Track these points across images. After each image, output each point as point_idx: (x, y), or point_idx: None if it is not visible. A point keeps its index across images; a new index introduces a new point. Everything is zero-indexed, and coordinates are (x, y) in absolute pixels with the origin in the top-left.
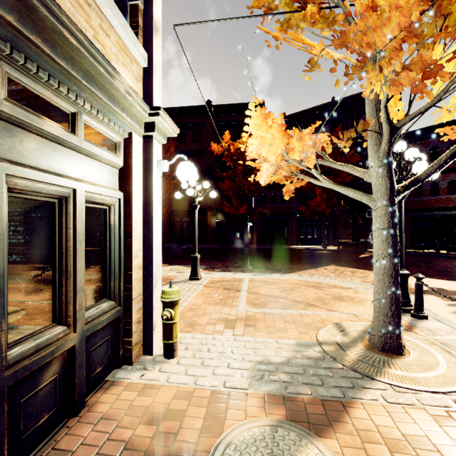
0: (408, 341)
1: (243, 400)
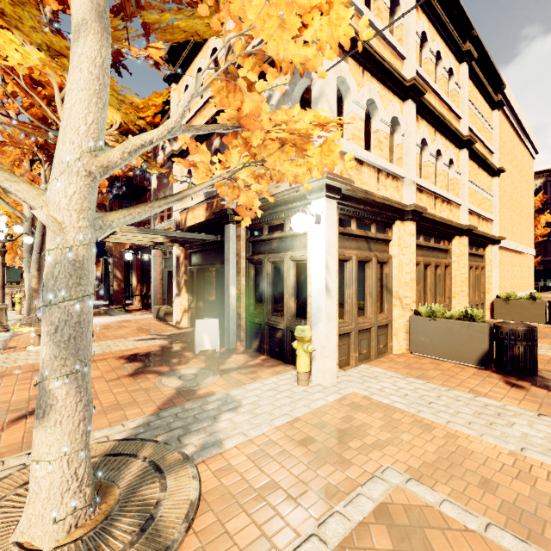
0: None
1: (226, 390)
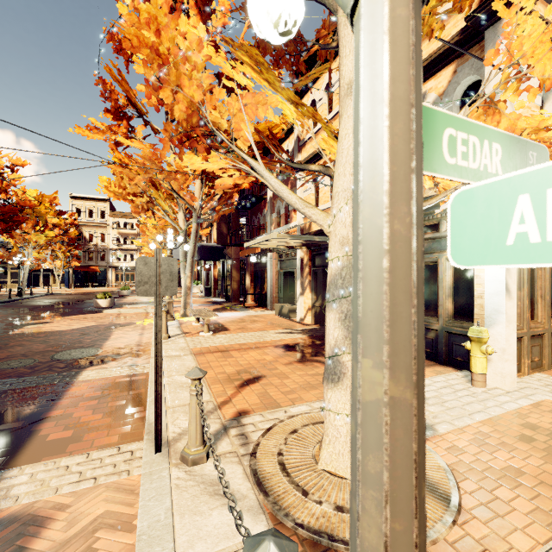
0: (316, 487)
1: None
